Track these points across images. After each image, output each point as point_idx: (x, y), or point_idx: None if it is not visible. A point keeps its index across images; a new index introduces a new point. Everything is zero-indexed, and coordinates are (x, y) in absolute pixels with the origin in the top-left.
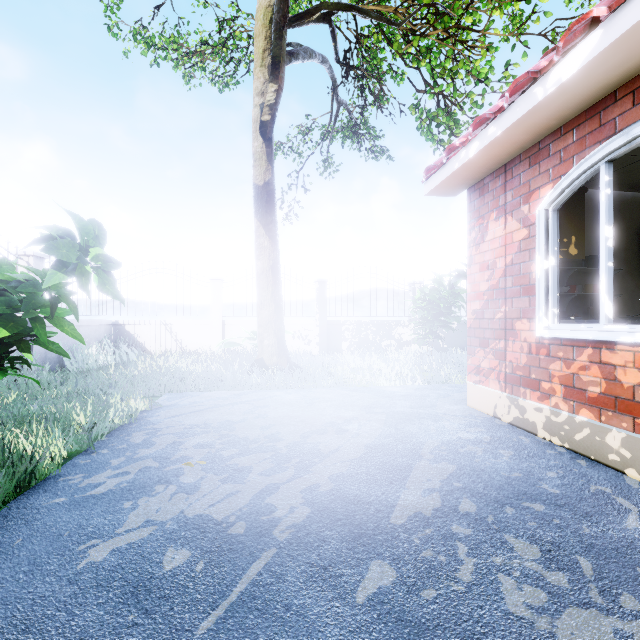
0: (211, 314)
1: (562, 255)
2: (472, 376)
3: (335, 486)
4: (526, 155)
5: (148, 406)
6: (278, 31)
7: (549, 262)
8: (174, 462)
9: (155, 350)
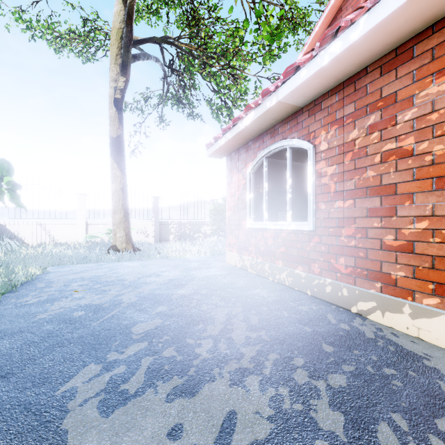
0: (77, 217)
1: (257, 192)
2: (228, 248)
3: (151, 291)
4: (245, 147)
5: (41, 272)
6: (126, 47)
7: (251, 195)
8: (68, 291)
9: (32, 243)
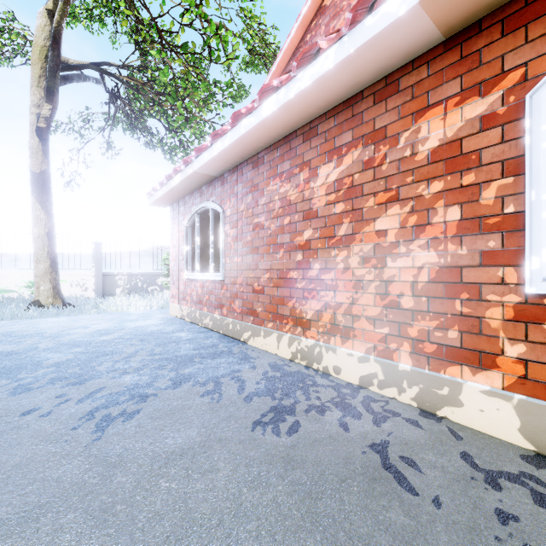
0: None
1: (194, 245)
2: (171, 299)
3: (72, 339)
4: (183, 200)
5: None
6: (52, 72)
7: (188, 248)
8: None
9: None
